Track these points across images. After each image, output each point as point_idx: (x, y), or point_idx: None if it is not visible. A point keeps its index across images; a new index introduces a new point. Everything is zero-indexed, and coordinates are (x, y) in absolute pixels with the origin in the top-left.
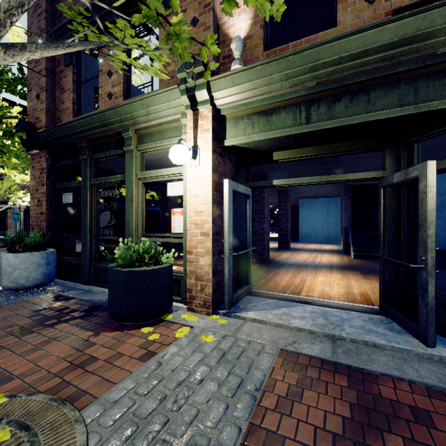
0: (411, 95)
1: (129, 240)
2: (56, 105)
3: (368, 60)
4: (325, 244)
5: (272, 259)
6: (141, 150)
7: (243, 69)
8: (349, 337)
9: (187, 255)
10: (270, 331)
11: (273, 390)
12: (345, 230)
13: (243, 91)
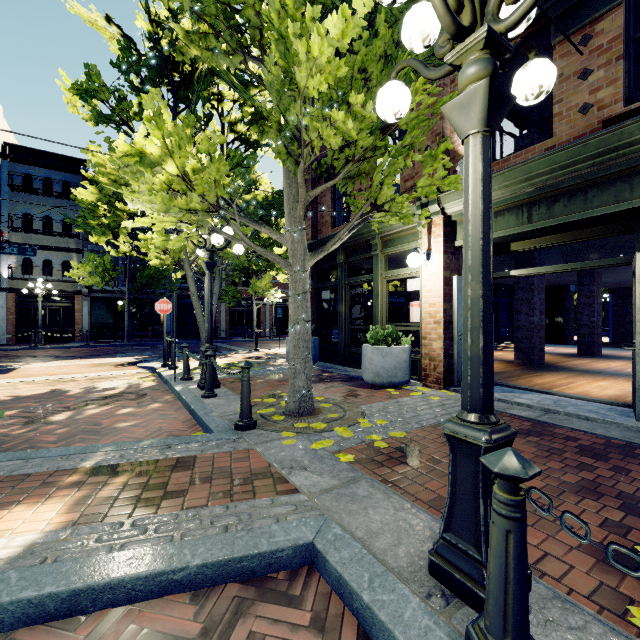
0: (627, 191)
1: (377, 327)
2: (318, 220)
3: (579, 168)
4: None
5: (550, 364)
6: (385, 253)
7: None
8: (563, 411)
9: (423, 340)
10: None
11: None
12: None
13: None
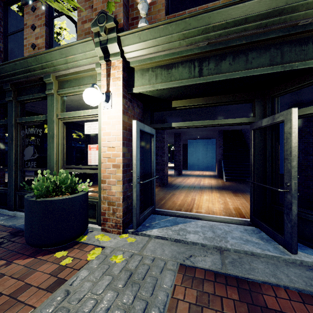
0: (279, 57)
1: (48, 172)
2: None
3: (248, 27)
4: (205, 171)
5: (170, 183)
6: (61, 94)
7: (148, 27)
8: (233, 248)
9: (101, 184)
10: (171, 246)
11: (175, 312)
12: (219, 161)
13: (148, 47)
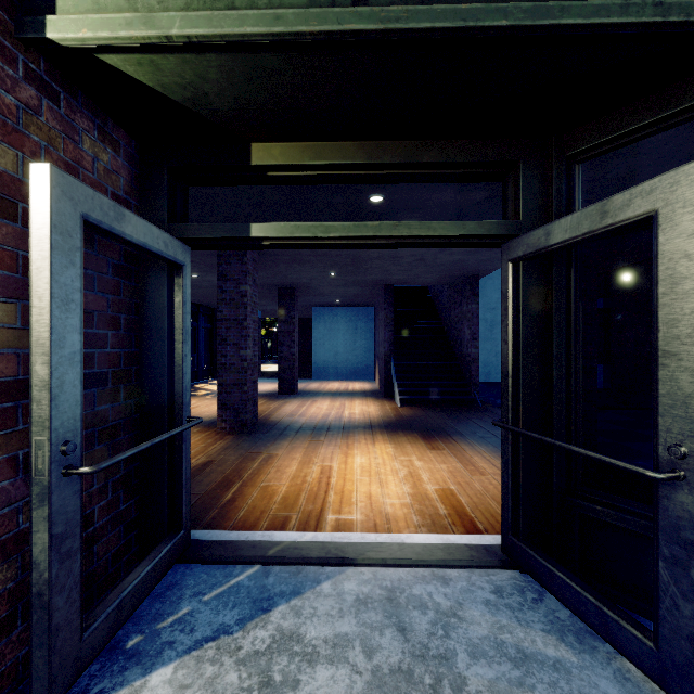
0: None
1: None
2: None
3: None
4: (352, 382)
5: (263, 419)
6: None
7: None
8: None
9: None
10: None
11: None
12: (386, 358)
13: None
